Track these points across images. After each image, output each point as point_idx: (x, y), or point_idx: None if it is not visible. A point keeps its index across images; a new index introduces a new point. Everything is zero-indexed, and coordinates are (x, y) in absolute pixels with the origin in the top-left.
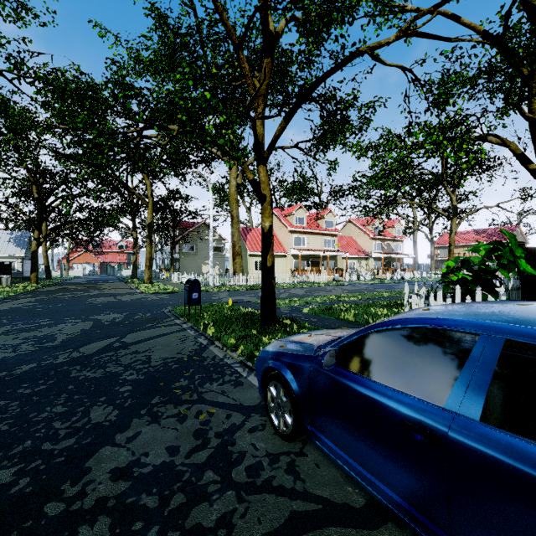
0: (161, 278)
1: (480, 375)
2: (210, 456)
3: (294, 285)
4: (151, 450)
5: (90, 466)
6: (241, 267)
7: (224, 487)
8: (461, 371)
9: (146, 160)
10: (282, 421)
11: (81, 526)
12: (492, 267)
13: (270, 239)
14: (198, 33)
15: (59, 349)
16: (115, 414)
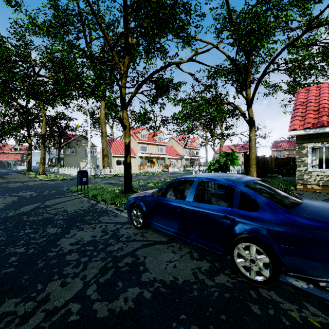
0: (50, 171)
1: (193, 190)
2: (110, 236)
3: (140, 174)
4: (84, 237)
5: (59, 244)
6: (108, 163)
7: (118, 242)
8: (190, 190)
9: (42, 92)
10: (138, 222)
11: (66, 256)
12: (228, 163)
13: (129, 149)
14: (79, 16)
15: (6, 210)
16: (60, 230)
